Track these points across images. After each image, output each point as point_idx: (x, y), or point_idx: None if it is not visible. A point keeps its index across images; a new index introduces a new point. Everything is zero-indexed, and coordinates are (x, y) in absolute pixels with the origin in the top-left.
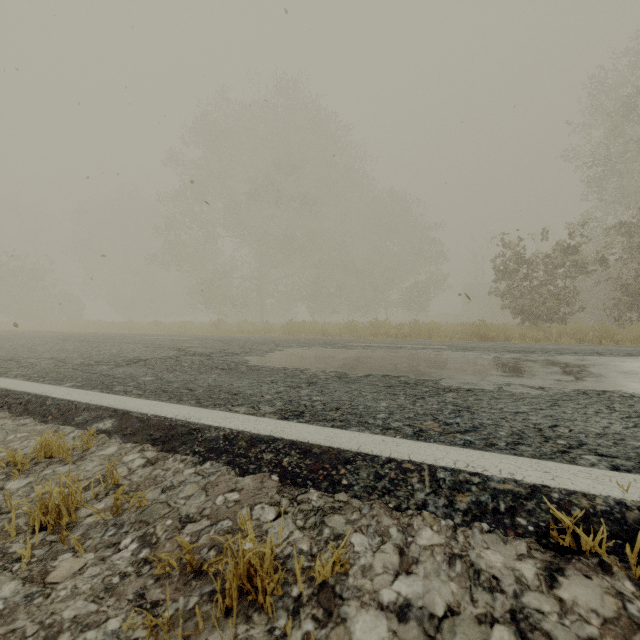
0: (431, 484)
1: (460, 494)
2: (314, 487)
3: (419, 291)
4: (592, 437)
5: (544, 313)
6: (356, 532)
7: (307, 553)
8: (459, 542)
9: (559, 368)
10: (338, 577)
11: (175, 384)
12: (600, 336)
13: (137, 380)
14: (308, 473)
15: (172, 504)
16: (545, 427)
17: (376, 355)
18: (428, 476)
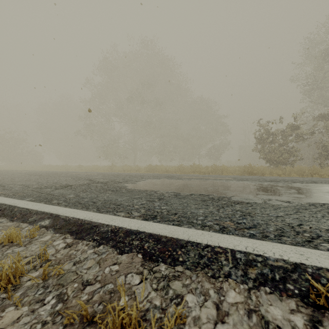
0: (232, 261)
1: (251, 268)
2: (163, 262)
3: (216, 149)
4: (324, 232)
5: (281, 161)
6: (189, 293)
7: (159, 307)
8: (253, 301)
9: (295, 190)
10: (179, 326)
11: (86, 199)
12: (312, 173)
13: (65, 197)
14: (159, 253)
15: (78, 273)
16: (295, 225)
17: (195, 183)
18: (230, 256)
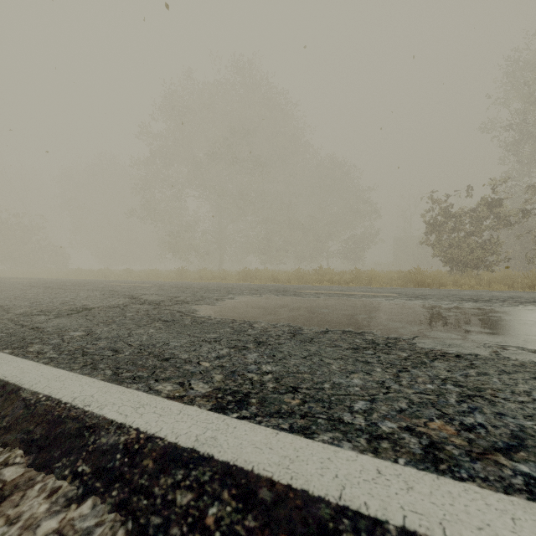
0: None
1: None
2: None
3: (356, 243)
4: None
5: (472, 262)
6: None
7: None
8: None
9: None
10: None
11: (102, 342)
12: (529, 283)
13: (64, 336)
14: None
15: None
16: None
17: (329, 304)
18: None
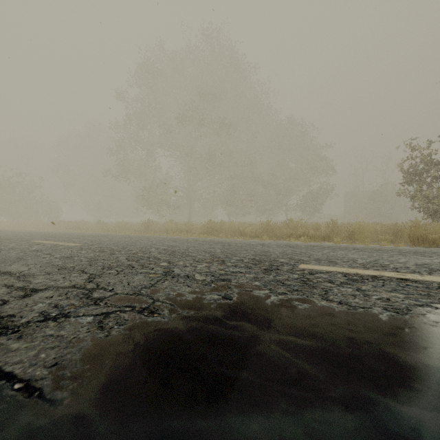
0: None
1: None
2: None
3: (313, 197)
4: None
5: None
6: None
7: None
8: None
9: None
10: None
11: None
12: None
13: None
14: None
15: None
16: None
17: None
18: None
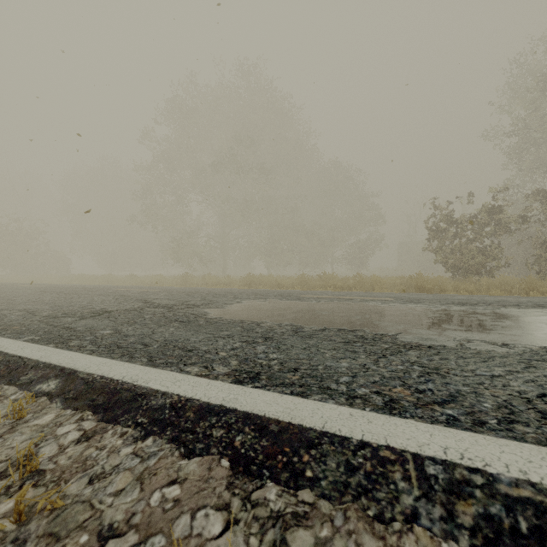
0: (420, 483)
1: (461, 501)
2: (271, 479)
3: (360, 248)
4: None
5: (473, 267)
6: None
7: None
8: None
9: (512, 322)
10: None
11: (131, 338)
12: (526, 288)
13: (95, 334)
14: (264, 458)
15: (95, 505)
16: (533, 397)
17: (329, 307)
18: (414, 471)
